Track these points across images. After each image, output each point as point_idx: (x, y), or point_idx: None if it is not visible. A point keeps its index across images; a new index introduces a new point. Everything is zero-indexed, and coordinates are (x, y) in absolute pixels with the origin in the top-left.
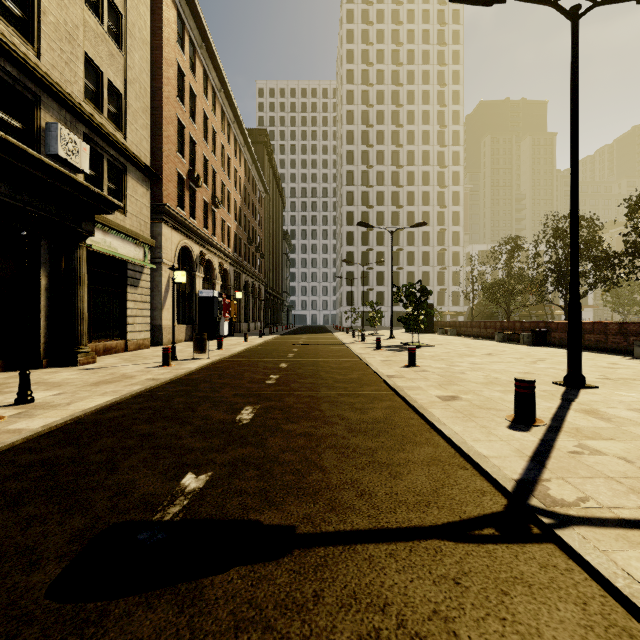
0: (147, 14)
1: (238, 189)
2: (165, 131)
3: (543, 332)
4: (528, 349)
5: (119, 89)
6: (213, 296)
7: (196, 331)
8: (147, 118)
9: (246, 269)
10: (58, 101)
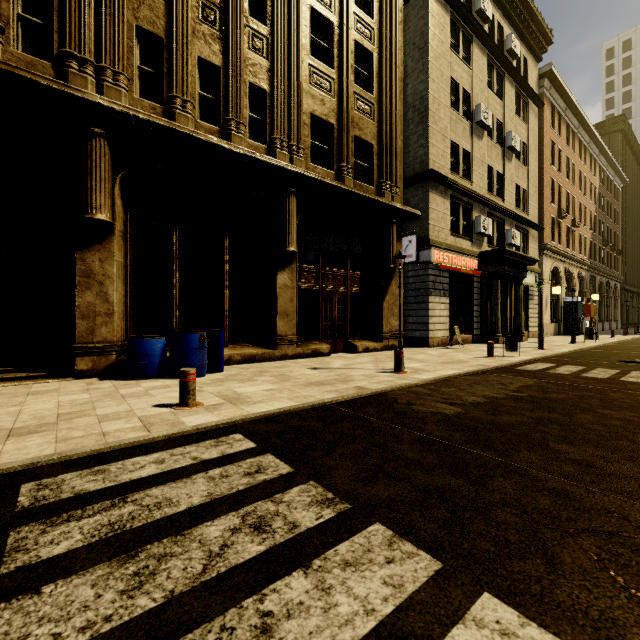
0: (536, 129)
1: (592, 199)
2: (544, 194)
3: None
4: None
5: (525, 189)
6: (576, 301)
7: (561, 328)
8: (536, 194)
9: (600, 271)
10: (509, 217)
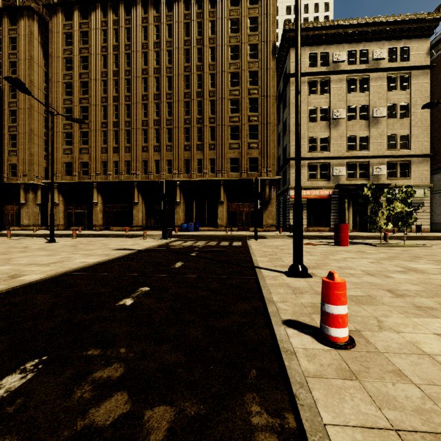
0: (427, 85)
1: None
2: None
3: None
4: None
5: (406, 133)
6: None
7: None
8: (427, 131)
9: None
10: (375, 158)
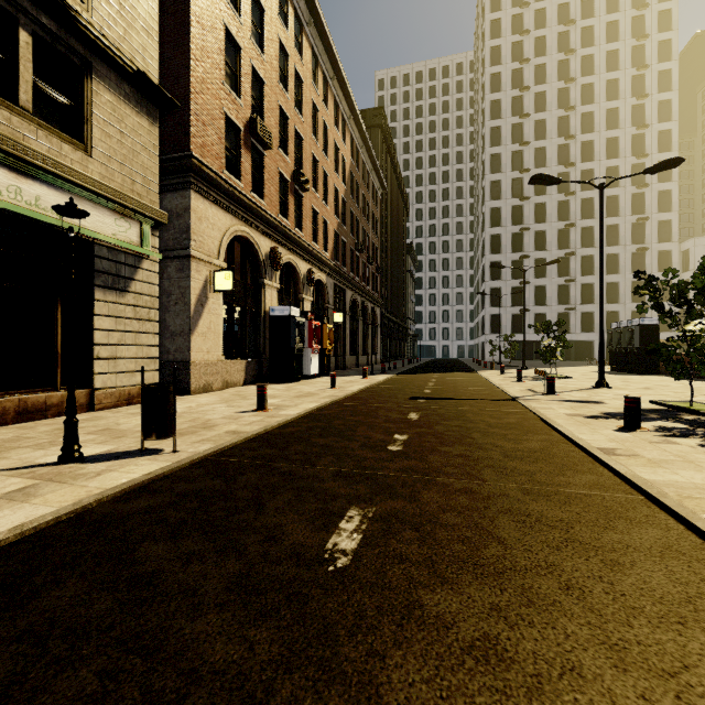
0: None
1: (341, 174)
2: (197, 38)
3: None
4: None
5: None
6: (290, 315)
7: (265, 369)
8: None
9: (353, 284)
10: None
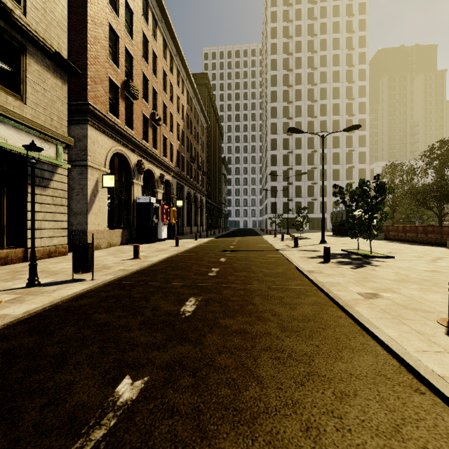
0: None
1: (181, 114)
2: (91, 31)
3: None
4: None
5: None
6: (150, 202)
7: (134, 235)
8: (63, 5)
9: (188, 182)
10: None
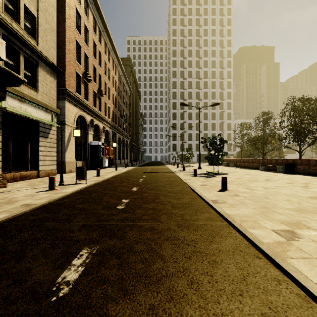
0: None
1: (114, 87)
2: (67, 46)
3: (292, 165)
4: (286, 176)
5: (33, 13)
6: (98, 144)
7: (88, 164)
8: (54, 35)
9: (119, 131)
10: None
